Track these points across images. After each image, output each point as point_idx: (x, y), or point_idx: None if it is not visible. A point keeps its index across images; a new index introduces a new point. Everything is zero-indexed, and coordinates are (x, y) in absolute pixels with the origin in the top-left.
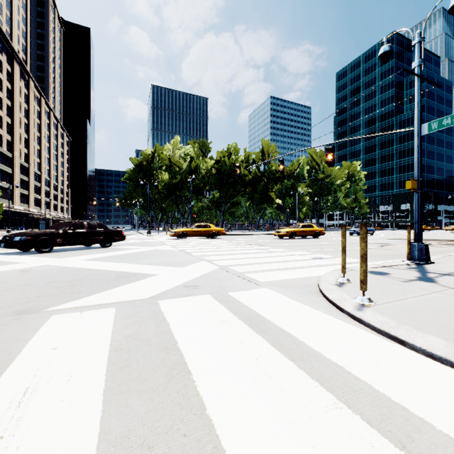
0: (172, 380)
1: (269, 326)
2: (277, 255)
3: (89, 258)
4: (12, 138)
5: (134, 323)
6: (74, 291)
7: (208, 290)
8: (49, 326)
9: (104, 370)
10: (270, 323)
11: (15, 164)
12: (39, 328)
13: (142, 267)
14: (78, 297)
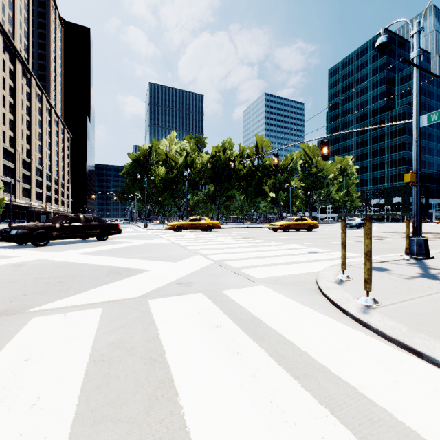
0: (156, 405)
1: (267, 332)
2: (272, 248)
3: (83, 252)
4: (14, 134)
5: (120, 327)
6: (62, 288)
7: (201, 287)
8: (27, 331)
9: (78, 390)
10: (268, 328)
11: (18, 160)
12: (16, 332)
13: (135, 262)
14: (65, 295)
